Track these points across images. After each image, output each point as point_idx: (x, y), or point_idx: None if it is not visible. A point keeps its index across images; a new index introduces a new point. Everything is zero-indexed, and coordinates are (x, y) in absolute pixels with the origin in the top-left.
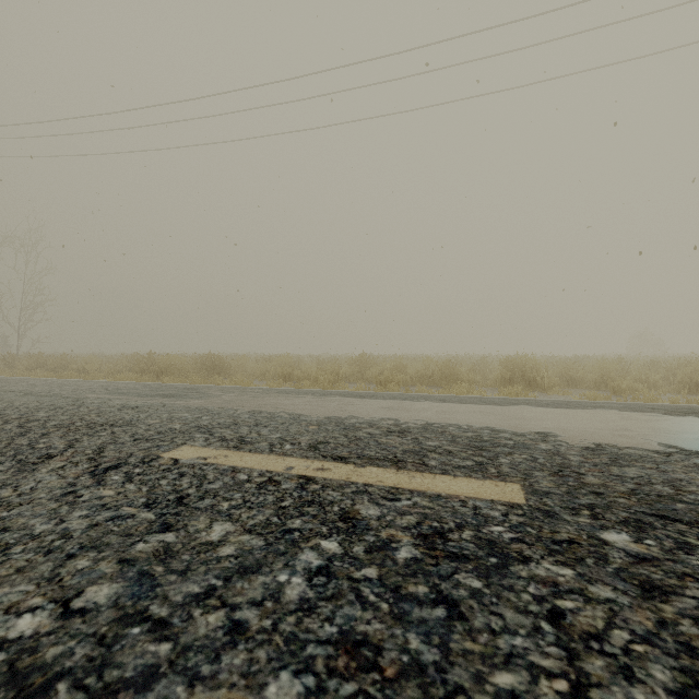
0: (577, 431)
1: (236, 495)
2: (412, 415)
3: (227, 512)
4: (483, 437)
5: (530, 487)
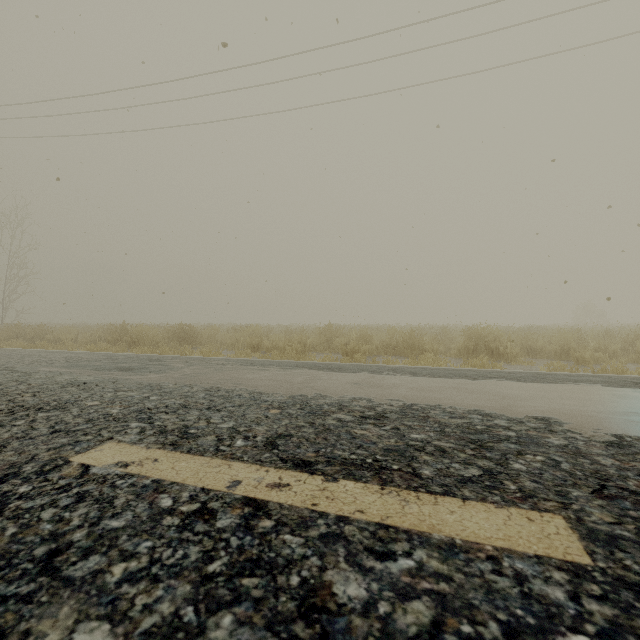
0: (581, 416)
1: (143, 545)
2: (385, 393)
3: (113, 593)
4: (475, 425)
5: (580, 524)
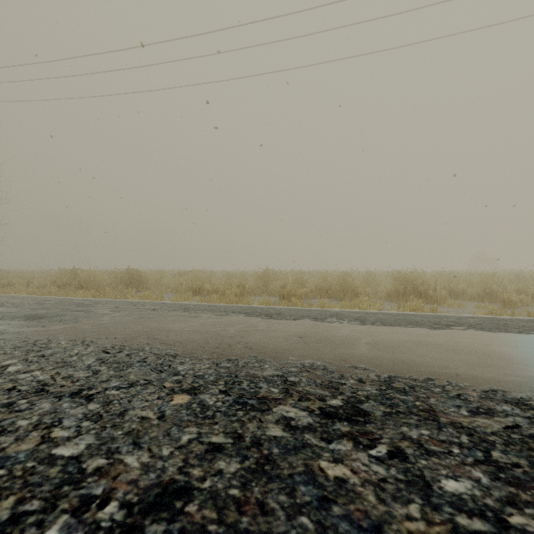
0: None
1: None
2: (343, 355)
3: None
4: None
5: None
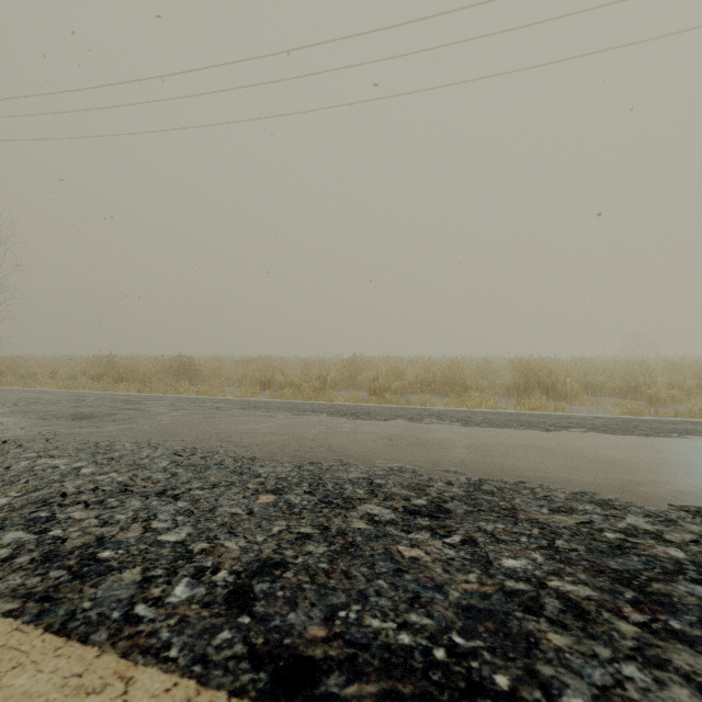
0: None
1: None
2: (436, 458)
3: None
4: (602, 531)
5: None
